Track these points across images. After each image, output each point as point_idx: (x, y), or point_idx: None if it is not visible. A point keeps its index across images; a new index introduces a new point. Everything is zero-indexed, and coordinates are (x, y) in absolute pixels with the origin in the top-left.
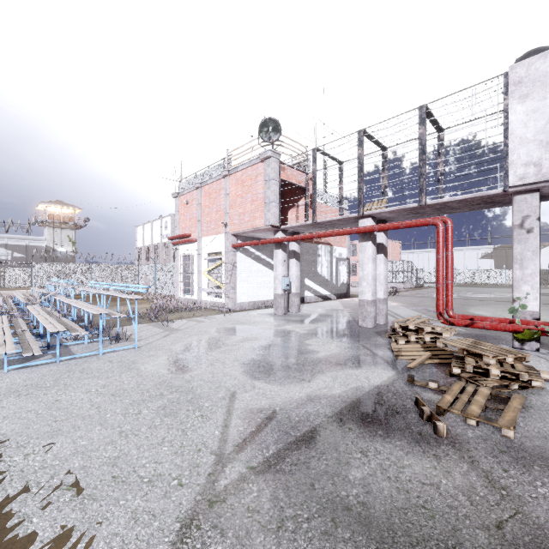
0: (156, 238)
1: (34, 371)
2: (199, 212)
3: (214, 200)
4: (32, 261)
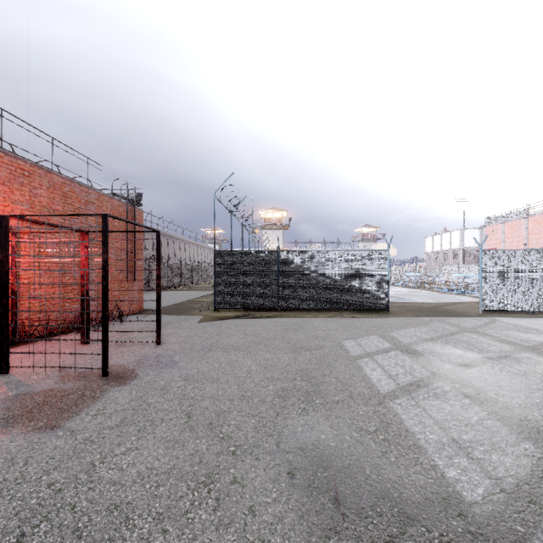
0: (445, 246)
1: (474, 295)
2: (503, 236)
3: (515, 230)
4: (390, 265)
